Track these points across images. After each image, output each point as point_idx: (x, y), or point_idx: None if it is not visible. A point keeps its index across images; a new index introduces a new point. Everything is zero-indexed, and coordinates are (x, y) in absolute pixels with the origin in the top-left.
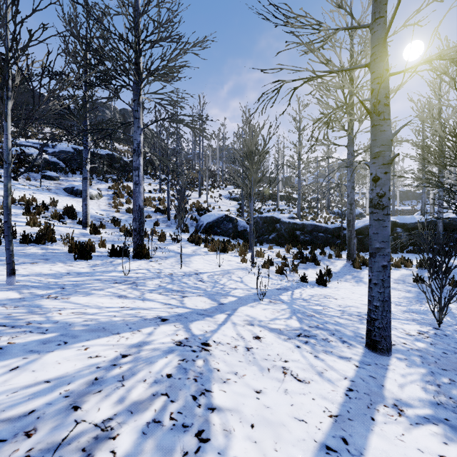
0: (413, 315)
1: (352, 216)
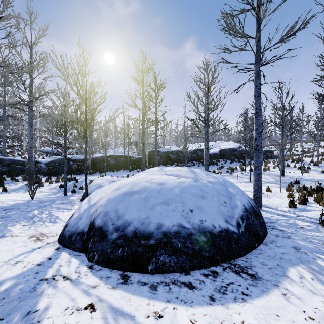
0: (29, 199)
1: (31, 155)
